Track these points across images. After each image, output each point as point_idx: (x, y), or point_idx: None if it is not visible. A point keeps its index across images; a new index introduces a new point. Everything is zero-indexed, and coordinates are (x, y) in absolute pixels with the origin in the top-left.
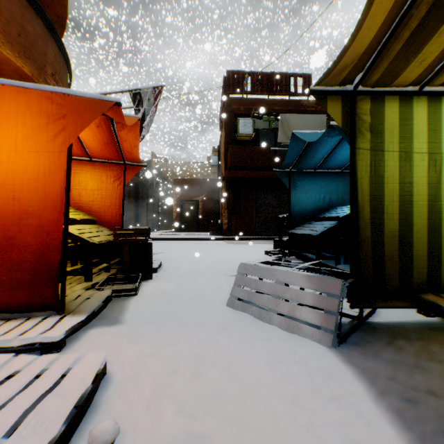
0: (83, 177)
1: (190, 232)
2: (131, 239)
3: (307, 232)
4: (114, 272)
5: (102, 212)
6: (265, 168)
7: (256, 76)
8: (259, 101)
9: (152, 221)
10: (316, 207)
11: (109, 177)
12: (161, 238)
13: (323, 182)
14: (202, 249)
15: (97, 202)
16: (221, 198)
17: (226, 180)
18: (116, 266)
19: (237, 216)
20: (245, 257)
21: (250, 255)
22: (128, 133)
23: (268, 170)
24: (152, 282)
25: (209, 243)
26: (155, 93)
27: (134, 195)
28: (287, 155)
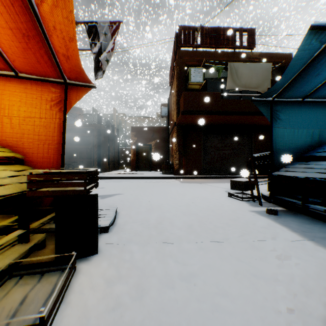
0: (7, 99)
1: (144, 171)
2: (59, 191)
3: (321, 175)
4: (34, 243)
5: (34, 148)
6: (216, 112)
7: (205, 31)
8: (207, 53)
9: (113, 162)
10: (302, 144)
11: (45, 100)
12: (120, 177)
13: (311, 113)
14: (159, 189)
15: (27, 134)
16: (172, 142)
17: (177, 125)
18: (50, 223)
19: (187, 158)
20: (210, 202)
21: (214, 198)
22: (55, 9)
23: (218, 114)
24: (96, 263)
25: (163, 181)
26: (112, 28)
27: (97, 139)
28: (286, 69)
